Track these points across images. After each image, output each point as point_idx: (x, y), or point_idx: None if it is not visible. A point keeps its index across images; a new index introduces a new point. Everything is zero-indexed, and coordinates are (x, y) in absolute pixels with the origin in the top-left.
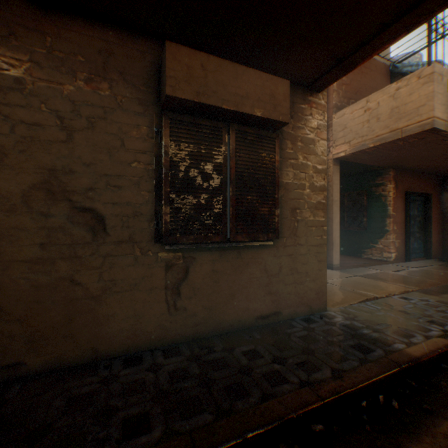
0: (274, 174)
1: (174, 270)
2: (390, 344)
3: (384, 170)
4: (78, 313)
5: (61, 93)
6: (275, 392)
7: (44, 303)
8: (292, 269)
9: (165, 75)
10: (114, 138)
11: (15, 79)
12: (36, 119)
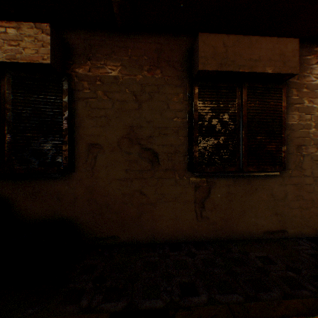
0: (280, 118)
1: (200, 190)
2: None
3: None
4: (143, 212)
5: (135, 80)
6: (294, 293)
7: (127, 204)
8: (297, 196)
9: (198, 56)
10: (163, 103)
11: (114, 77)
12: (123, 98)
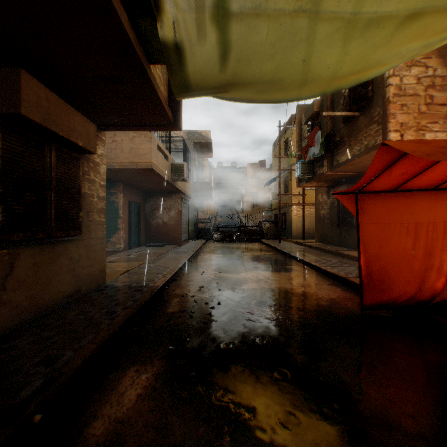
0: (80, 186)
1: (2, 267)
2: (148, 285)
3: (117, 183)
4: None
5: None
6: (115, 316)
7: None
8: (88, 257)
9: (21, 96)
10: None
11: None
12: None
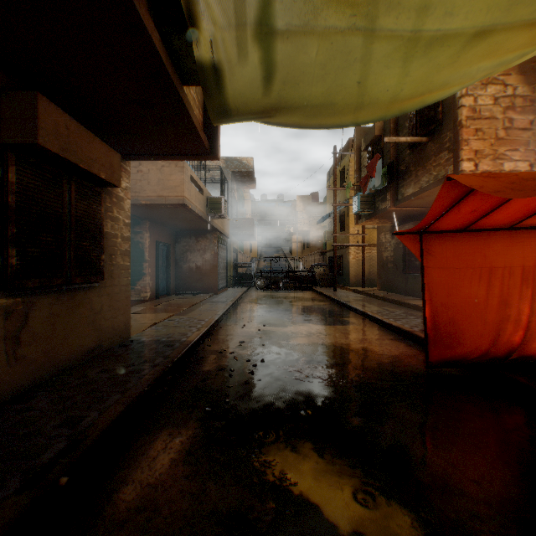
0: (102, 224)
1: (16, 317)
2: (180, 340)
3: (143, 221)
4: None
5: None
6: (143, 374)
7: None
8: (111, 306)
9: (38, 123)
10: None
11: None
12: None
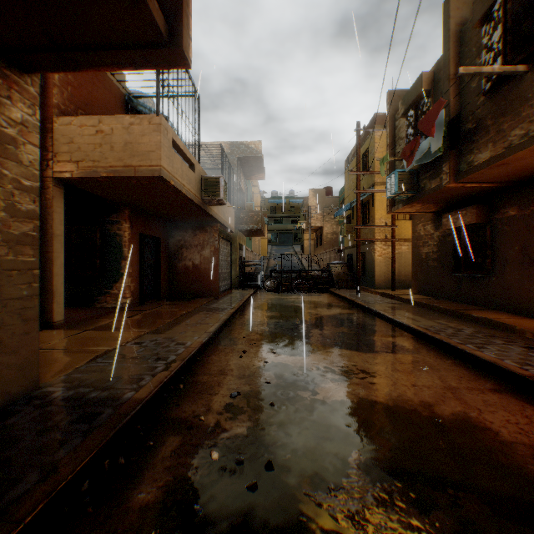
0: None
1: None
2: (122, 396)
3: (121, 207)
4: None
5: None
6: None
7: None
8: None
9: None
10: None
11: None
12: None
